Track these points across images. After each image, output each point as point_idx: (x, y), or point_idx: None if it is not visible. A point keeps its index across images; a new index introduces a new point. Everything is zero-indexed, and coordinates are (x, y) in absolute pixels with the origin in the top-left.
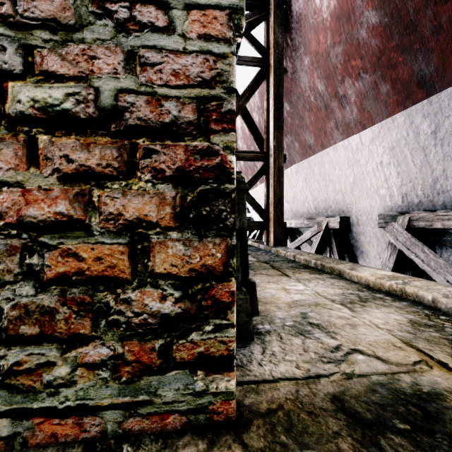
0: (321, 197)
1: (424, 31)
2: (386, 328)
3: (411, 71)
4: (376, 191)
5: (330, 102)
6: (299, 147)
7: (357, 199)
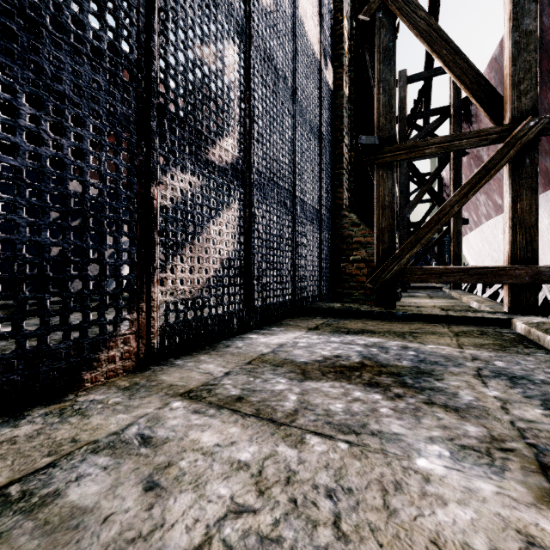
0: None
1: (545, 147)
2: (436, 305)
3: (546, 167)
4: None
5: None
6: (492, 205)
7: (543, 251)
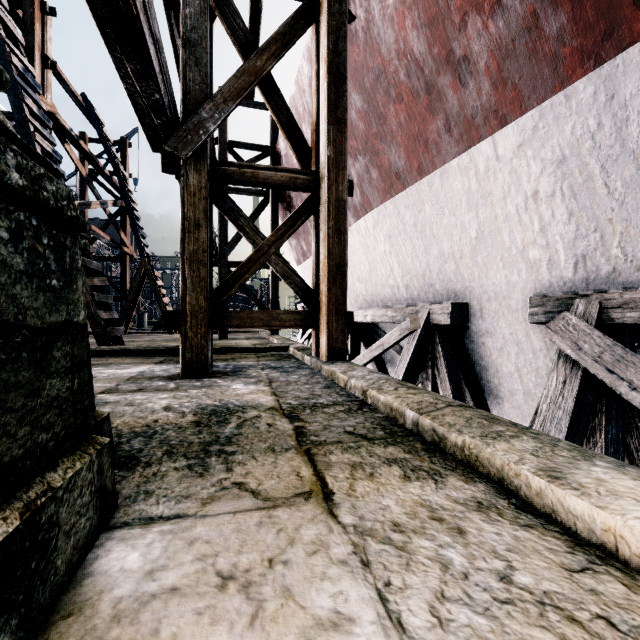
0: (417, 268)
1: None
2: None
3: None
4: (522, 252)
5: (436, 77)
6: (378, 178)
7: (482, 270)
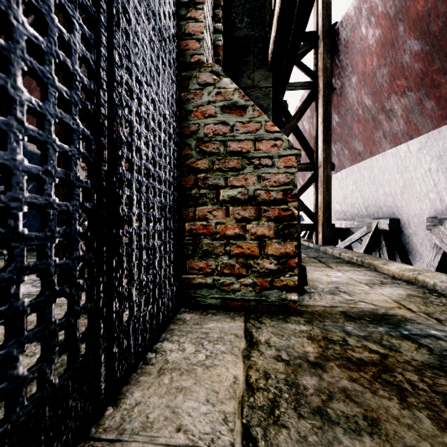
0: (371, 199)
1: None
2: (388, 296)
3: None
4: (426, 195)
5: (377, 115)
6: (348, 154)
7: (407, 202)
